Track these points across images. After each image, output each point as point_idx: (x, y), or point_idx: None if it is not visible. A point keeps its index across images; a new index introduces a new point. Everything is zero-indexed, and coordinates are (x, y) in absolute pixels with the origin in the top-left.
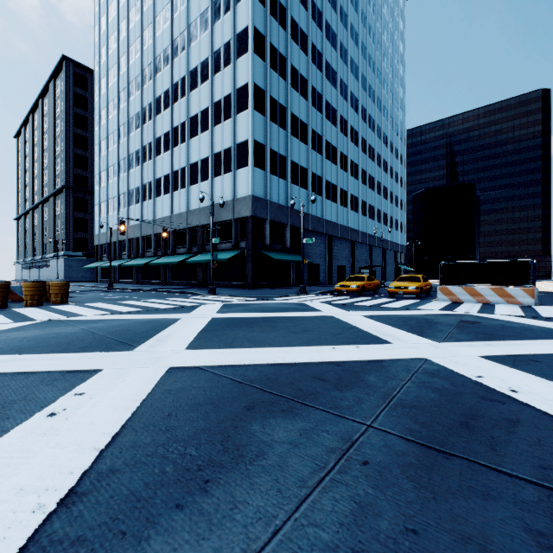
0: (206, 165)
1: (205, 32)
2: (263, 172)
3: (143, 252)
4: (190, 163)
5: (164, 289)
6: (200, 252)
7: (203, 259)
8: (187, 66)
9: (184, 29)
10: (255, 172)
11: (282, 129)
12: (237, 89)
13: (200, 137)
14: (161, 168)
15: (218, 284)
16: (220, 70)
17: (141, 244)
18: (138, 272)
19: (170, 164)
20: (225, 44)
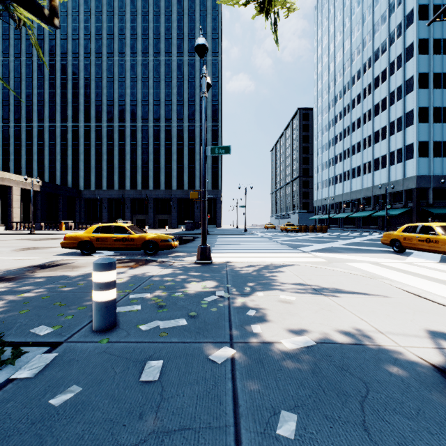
0: (384, 159)
1: (383, 82)
2: (427, 158)
3: (344, 210)
4: (374, 158)
5: (359, 230)
6: (381, 210)
7: (382, 214)
8: (372, 103)
9: (370, 82)
10: (419, 161)
11: (445, 123)
12: (405, 113)
13: (380, 143)
14: (355, 162)
15: (392, 228)
16: (394, 103)
17: (342, 205)
18: (340, 221)
19: (361, 160)
20: (398, 87)
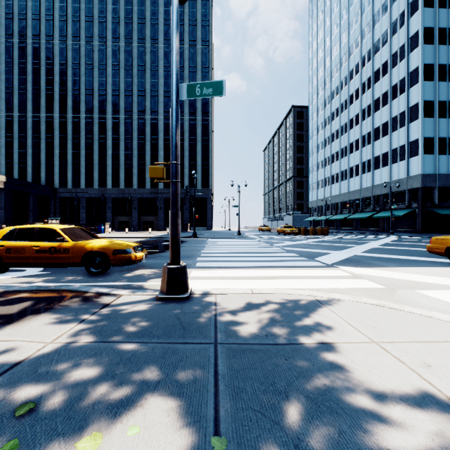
0: (385, 157)
1: (385, 75)
2: (432, 155)
3: (341, 211)
4: (374, 157)
5: (360, 232)
6: (381, 211)
7: (384, 215)
8: (372, 98)
9: (369, 76)
10: (424, 158)
11: None
12: (409, 107)
13: (381, 140)
14: (353, 161)
15: (394, 230)
16: (396, 97)
17: (339, 206)
18: (337, 223)
19: (359, 158)
20: (400, 80)
